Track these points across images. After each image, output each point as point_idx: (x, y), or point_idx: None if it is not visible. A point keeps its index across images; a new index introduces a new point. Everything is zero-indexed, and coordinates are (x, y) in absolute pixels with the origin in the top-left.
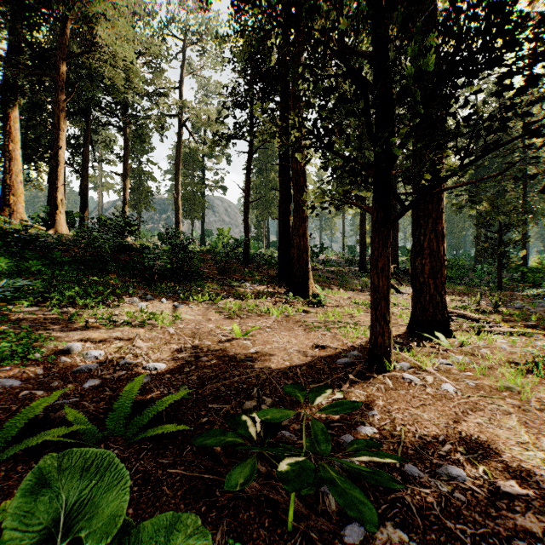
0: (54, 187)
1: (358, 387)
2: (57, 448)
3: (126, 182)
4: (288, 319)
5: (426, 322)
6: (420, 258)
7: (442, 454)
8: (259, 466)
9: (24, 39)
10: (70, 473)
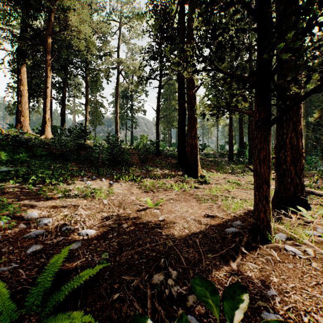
0: (44, 111)
1: (249, 259)
2: None
3: (87, 108)
4: (185, 193)
5: (288, 198)
6: (283, 151)
7: None
8: None
9: (28, 25)
10: None
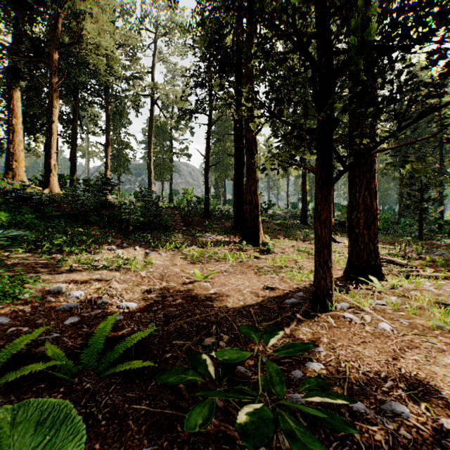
0: (48, 154)
1: (304, 325)
2: (36, 381)
3: (108, 150)
4: (242, 264)
5: (361, 267)
6: (355, 212)
7: (385, 390)
8: (217, 400)
9: (24, 33)
10: (22, 427)
